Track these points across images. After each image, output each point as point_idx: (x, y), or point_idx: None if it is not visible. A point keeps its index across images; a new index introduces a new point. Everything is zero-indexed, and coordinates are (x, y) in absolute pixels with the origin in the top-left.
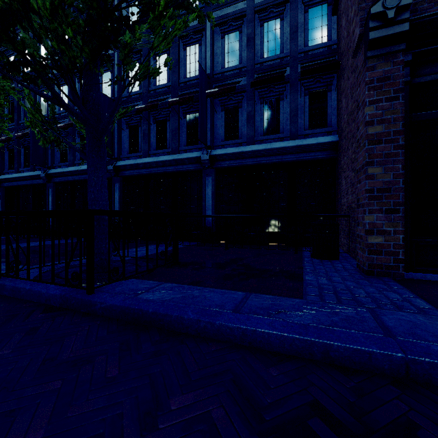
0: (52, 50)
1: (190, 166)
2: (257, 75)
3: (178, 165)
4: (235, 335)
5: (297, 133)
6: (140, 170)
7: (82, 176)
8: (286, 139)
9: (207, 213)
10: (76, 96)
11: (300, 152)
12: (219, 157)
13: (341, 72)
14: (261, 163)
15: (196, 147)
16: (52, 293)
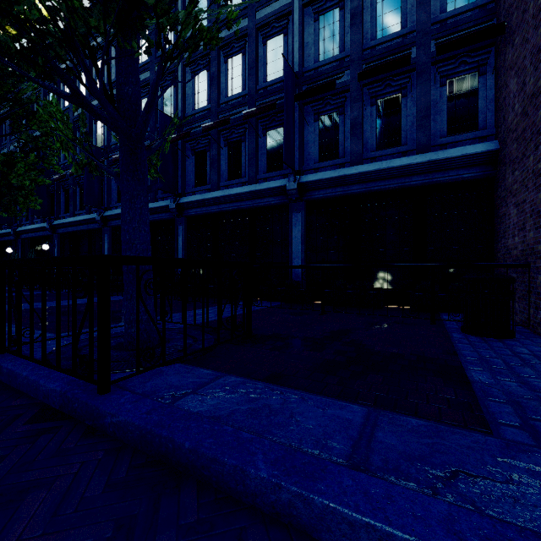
0: (51, 6)
1: (272, 199)
2: (366, 65)
3: (256, 199)
4: (362, 540)
5: (428, 142)
6: (208, 208)
7: None
8: (410, 154)
9: (294, 263)
10: (93, 82)
11: (434, 171)
12: (311, 184)
13: (507, 39)
14: (372, 190)
15: (280, 173)
16: (51, 386)
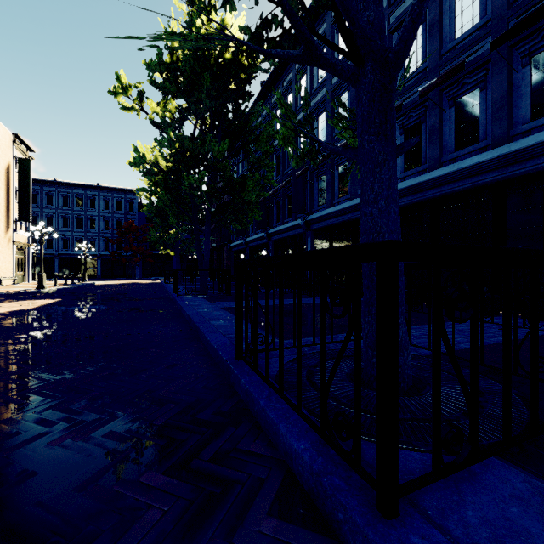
0: None
1: None
2: None
3: (508, 166)
4: None
5: None
6: (424, 193)
7: (341, 217)
8: None
9: None
10: None
11: None
12: None
13: None
14: None
15: None
16: (295, 445)
